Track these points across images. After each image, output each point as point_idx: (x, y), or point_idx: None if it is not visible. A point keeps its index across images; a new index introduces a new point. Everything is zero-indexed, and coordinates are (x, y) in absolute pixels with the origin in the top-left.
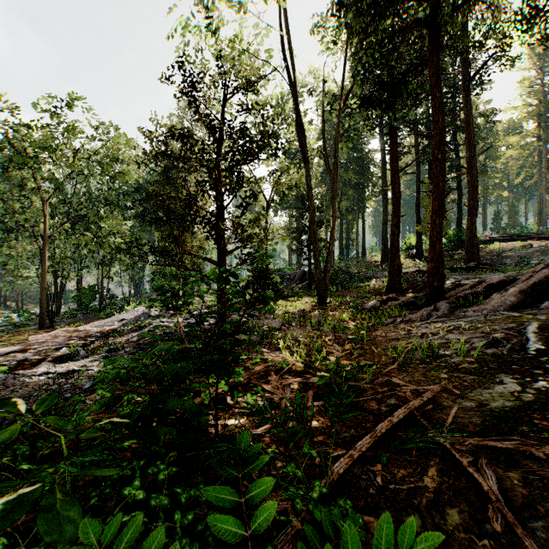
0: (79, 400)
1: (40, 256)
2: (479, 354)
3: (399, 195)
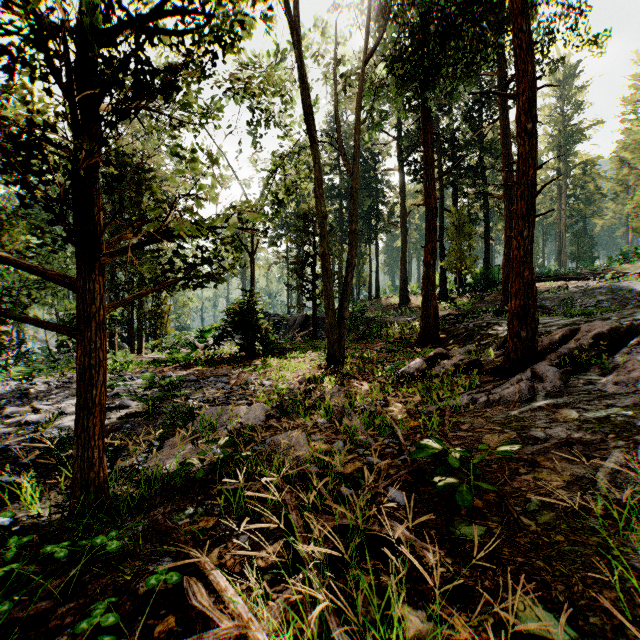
0: None
1: None
2: None
3: (435, 212)
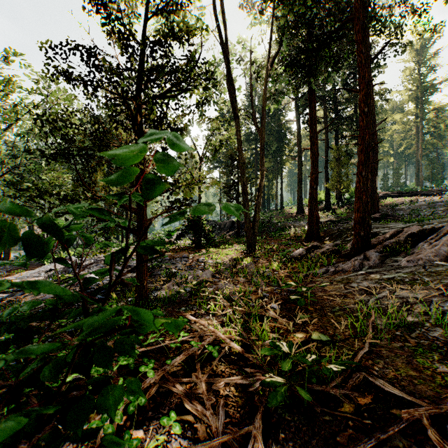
0: None
1: None
2: None
3: (317, 154)
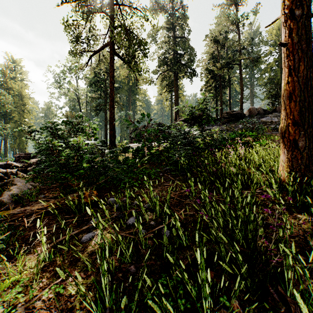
0: None
1: None
2: None
3: None
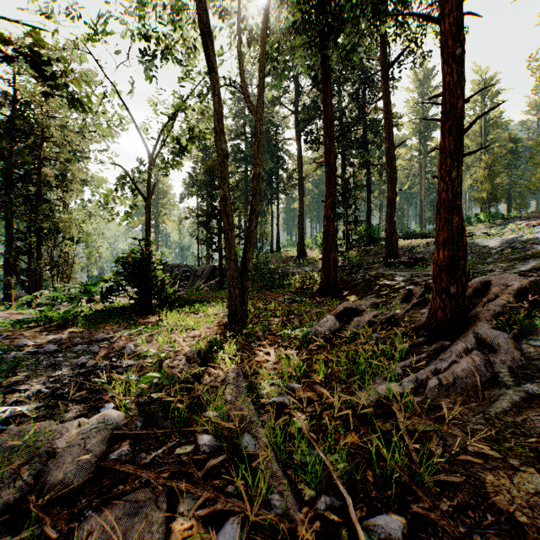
0: None
1: None
2: None
3: (335, 168)
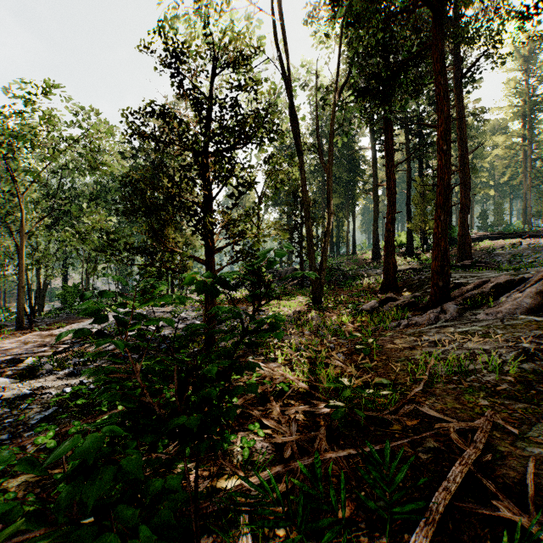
0: (17, 445)
1: (19, 252)
2: (516, 371)
3: (394, 191)
